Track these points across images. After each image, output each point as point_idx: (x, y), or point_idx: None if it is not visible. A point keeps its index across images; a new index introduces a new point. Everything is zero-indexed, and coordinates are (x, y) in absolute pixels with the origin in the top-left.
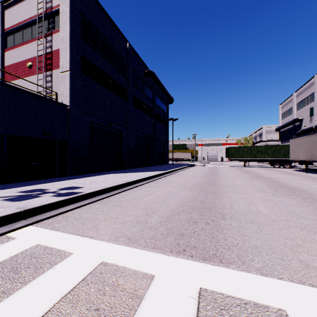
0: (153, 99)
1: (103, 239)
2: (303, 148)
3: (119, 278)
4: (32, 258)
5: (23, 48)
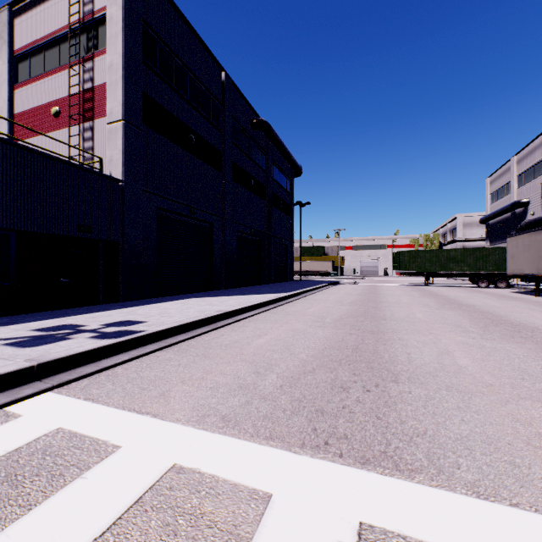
0: (267, 170)
1: (177, 420)
2: (531, 253)
3: (204, 500)
4: (46, 455)
5: (44, 83)
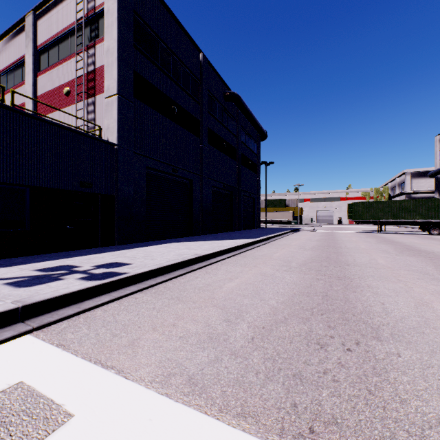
0: (237, 135)
1: (140, 380)
2: None
3: None
4: None
5: (59, 69)
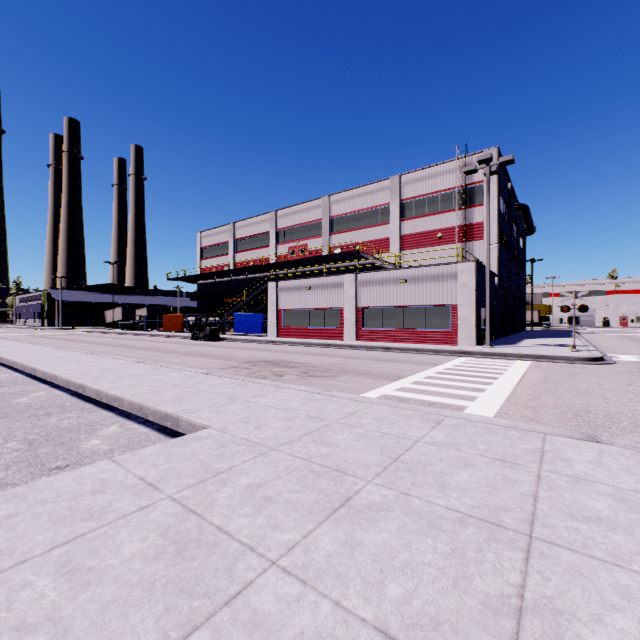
0: (518, 239)
1: None
2: None
3: None
4: None
5: (428, 219)
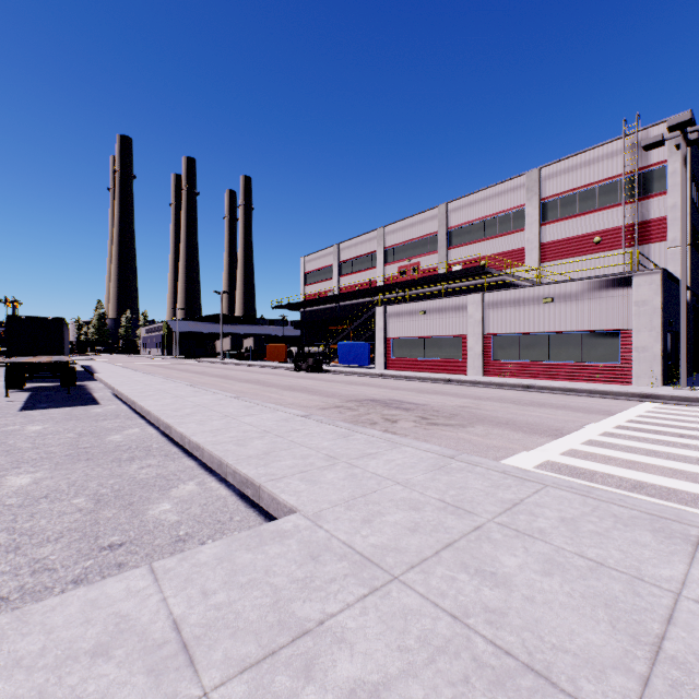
0: None
1: None
2: None
3: None
4: None
5: (580, 220)
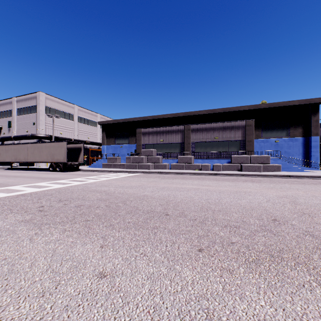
0: None
1: None
2: (9, 153)
3: None
4: None
5: None
